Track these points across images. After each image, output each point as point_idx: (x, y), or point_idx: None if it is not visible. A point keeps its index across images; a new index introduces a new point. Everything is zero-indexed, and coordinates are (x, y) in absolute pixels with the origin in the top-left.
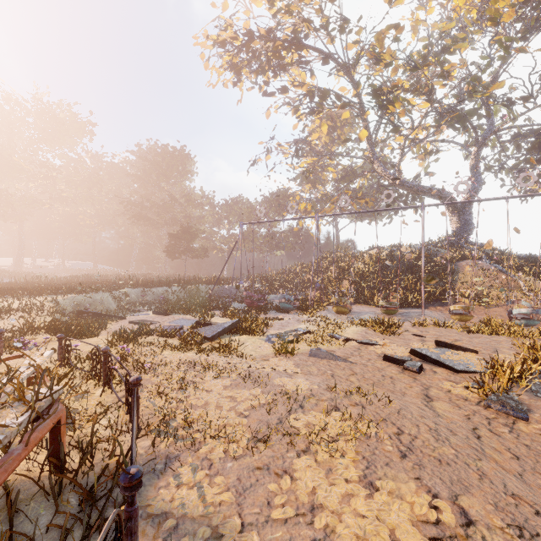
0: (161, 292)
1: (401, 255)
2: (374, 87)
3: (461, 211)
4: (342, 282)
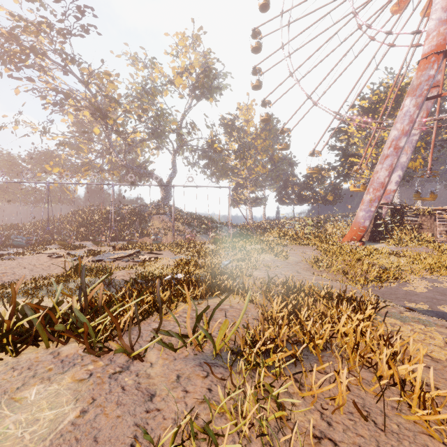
0: None
1: (120, 211)
2: (95, 107)
3: (165, 187)
4: (81, 228)
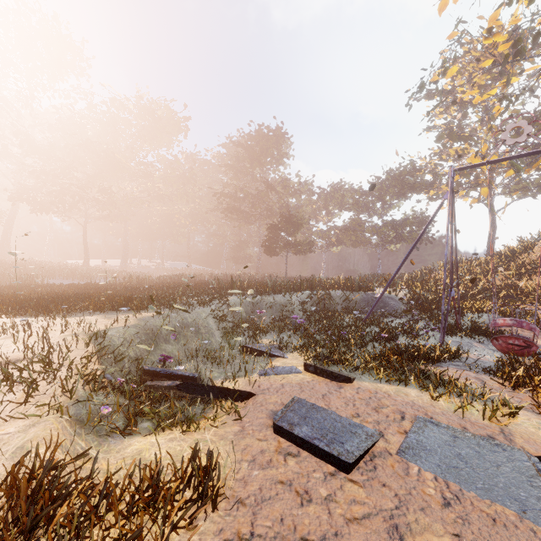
0: (279, 304)
1: None
2: None
3: None
4: None
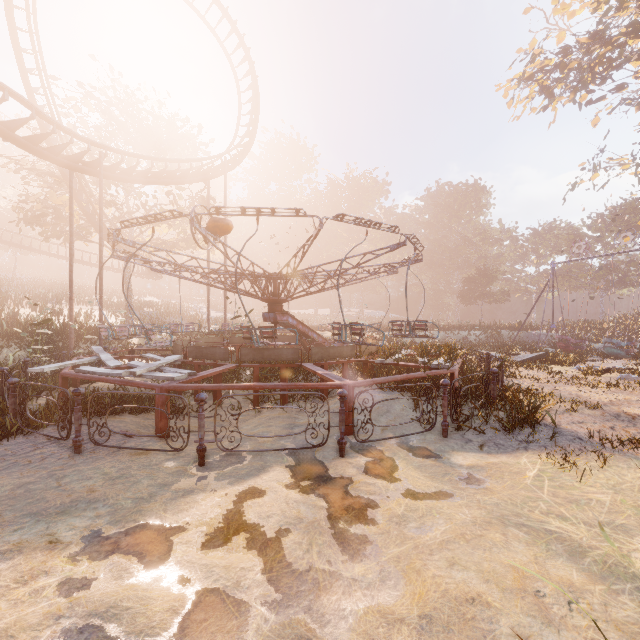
0: (462, 335)
1: None
2: None
3: None
4: None
